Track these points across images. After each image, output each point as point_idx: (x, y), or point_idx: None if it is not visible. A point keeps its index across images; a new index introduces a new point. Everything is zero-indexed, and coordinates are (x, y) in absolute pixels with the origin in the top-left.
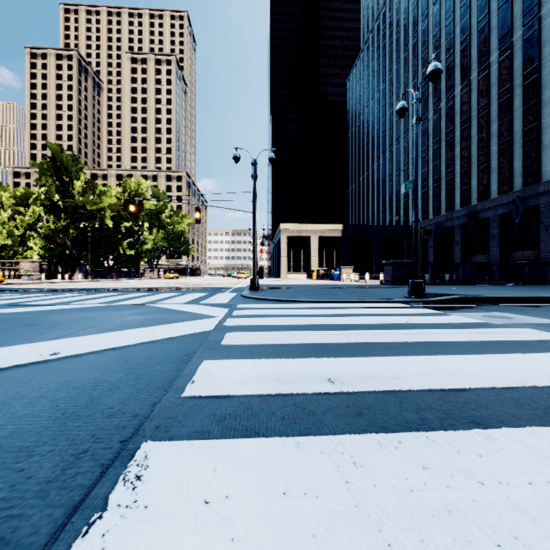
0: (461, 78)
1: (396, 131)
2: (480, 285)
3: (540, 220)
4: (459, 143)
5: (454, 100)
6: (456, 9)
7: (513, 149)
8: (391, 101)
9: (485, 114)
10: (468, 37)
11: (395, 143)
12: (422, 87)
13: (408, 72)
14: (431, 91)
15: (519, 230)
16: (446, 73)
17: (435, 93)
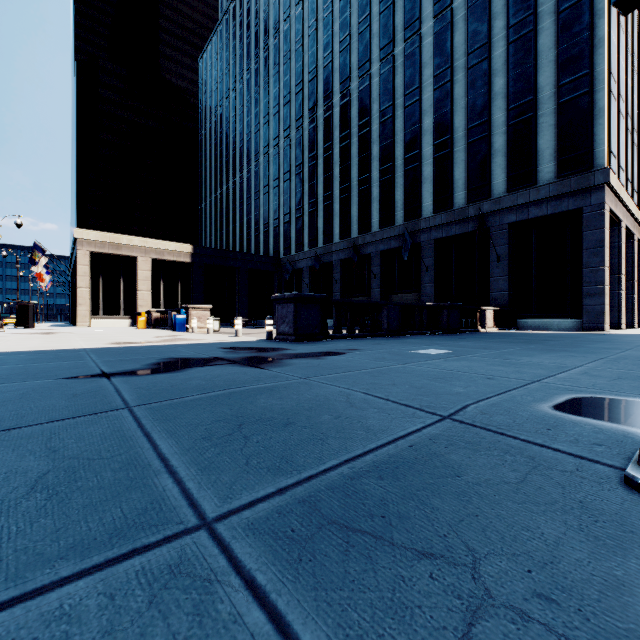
0: (340, 85)
1: (265, 137)
2: (416, 337)
3: (422, 259)
4: (338, 163)
5: (333, 109)
6: (335, 2)
7: (395, 177)
8: (258, 97)
9: (367, 133)
10: (349, 38)
11: (263, 151)
12: (296, 86)
13: (279, 65)
14: (307, 94)
15: (399, 270)
16: (324, 75)
17: (311, 97)
